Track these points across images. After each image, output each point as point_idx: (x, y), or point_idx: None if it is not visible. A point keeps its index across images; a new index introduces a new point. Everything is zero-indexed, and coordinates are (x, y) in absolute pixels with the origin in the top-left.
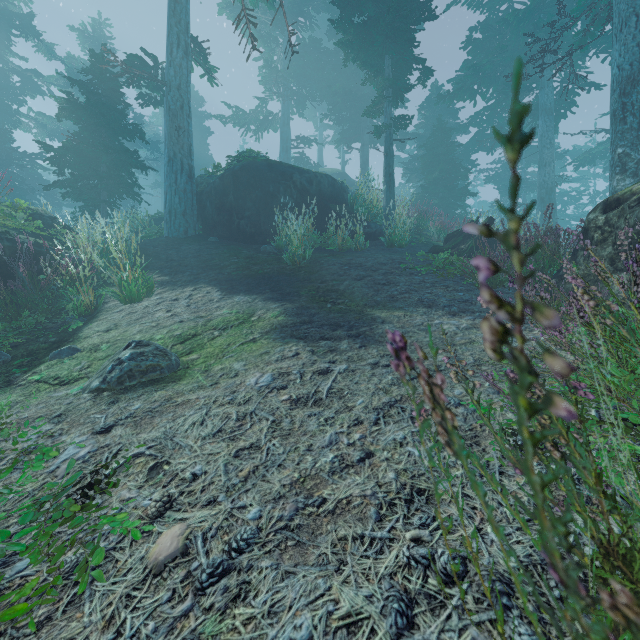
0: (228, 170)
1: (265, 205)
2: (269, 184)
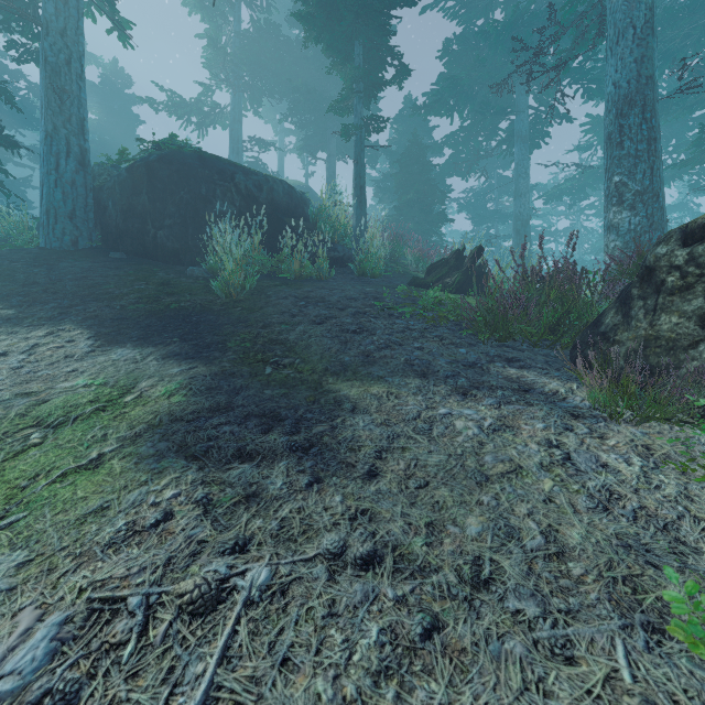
0: (140, 159)
1: (194, 212)
2: (200, 184)
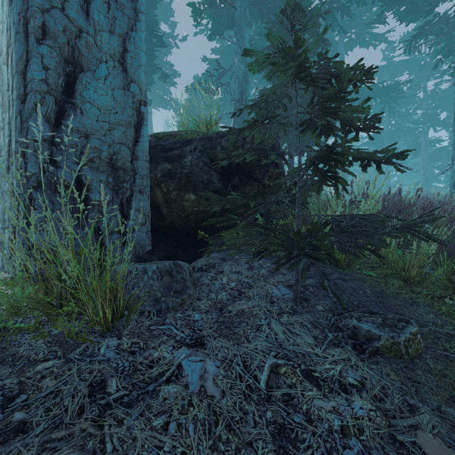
0: None
1: None
2: None
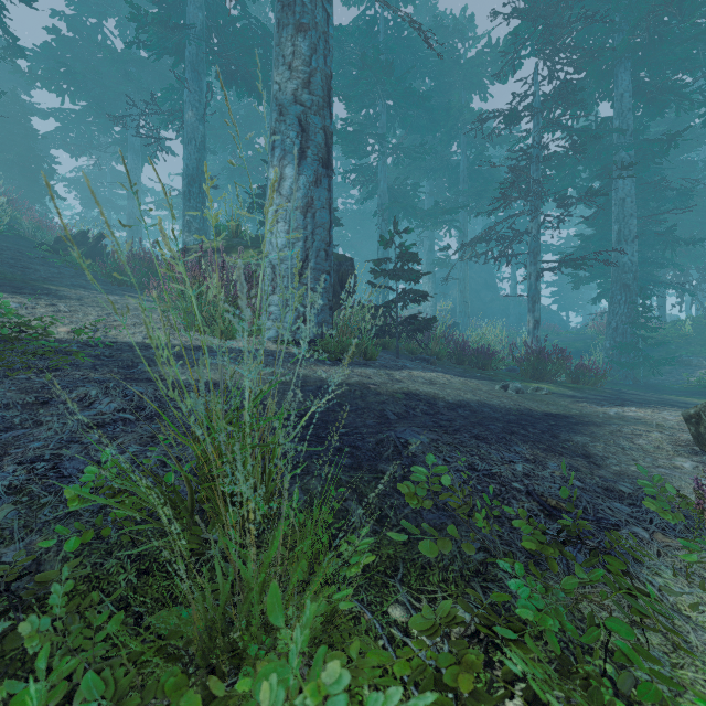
0: None
1: None
2: None
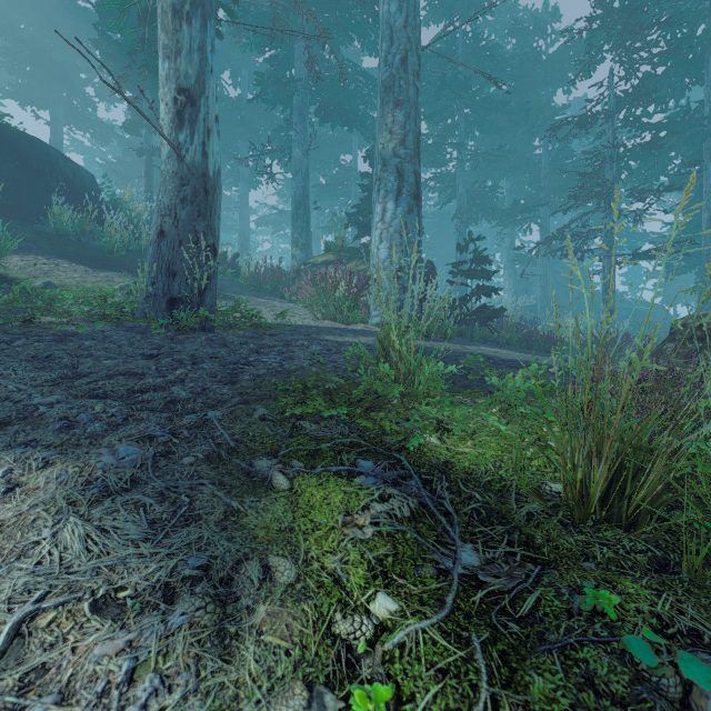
0: None
1: (29, 181)
2: (32, 160)
